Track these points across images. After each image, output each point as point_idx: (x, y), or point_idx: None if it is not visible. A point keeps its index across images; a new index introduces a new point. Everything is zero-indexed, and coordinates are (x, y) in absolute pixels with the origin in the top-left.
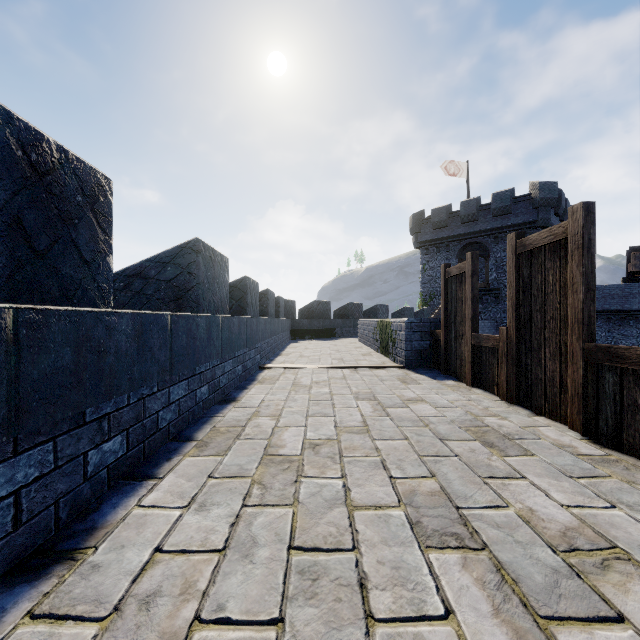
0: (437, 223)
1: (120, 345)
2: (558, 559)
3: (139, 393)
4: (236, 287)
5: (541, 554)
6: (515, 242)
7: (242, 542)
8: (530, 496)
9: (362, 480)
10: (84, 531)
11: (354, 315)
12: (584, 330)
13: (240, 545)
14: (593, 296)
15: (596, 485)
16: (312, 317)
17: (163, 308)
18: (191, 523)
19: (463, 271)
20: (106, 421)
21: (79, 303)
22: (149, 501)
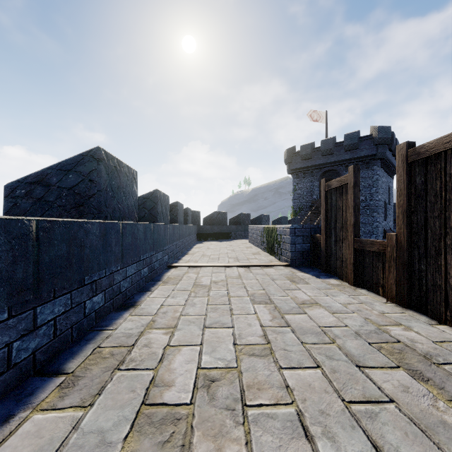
0: (304, 156)
1: None
2: None
3: None
4: (148, 198)
5: None
6: (406, 151)
7: None
8: None
9: None
10: None
11: (244, 222)
12: None
13: None
14: None
15: None
16: (213, 224)
17: (64, 215)
18: None
19: (344, 183)
20: None
21: None
22: None
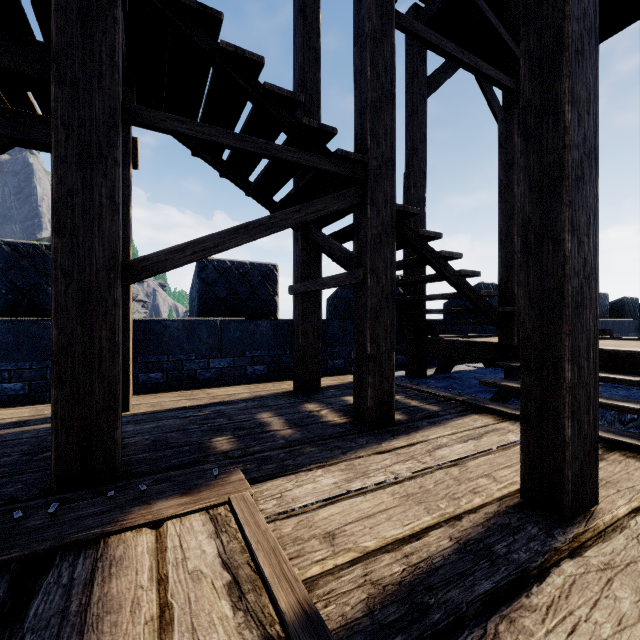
0: None
1: None
2: None
3: None
4: (616, 303)
5: None
6: None
7: None
8: None
9: None
10: None
11: None
12: None
13: None
14: None
15: None
16: None
17: None
18: None
19: None
20: None
21: None
22: None
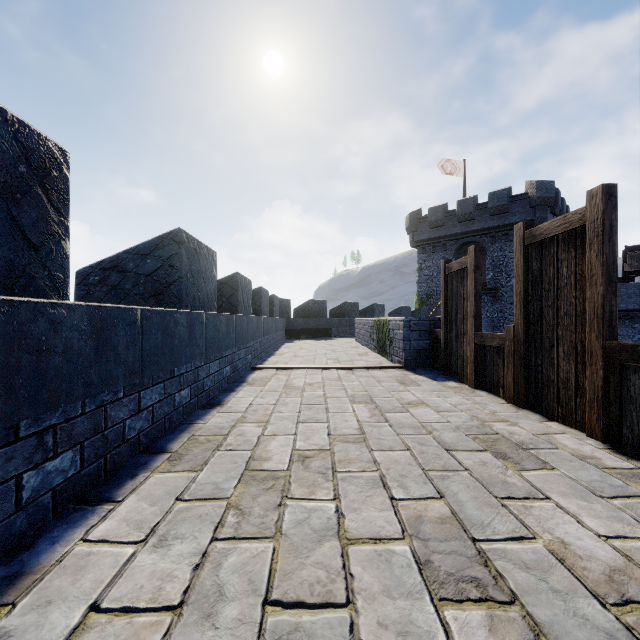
0: (434, 222)
1: (71, 343)
2: (609, 616)
3: (98, 399)
4: (226, 284)
5: (586, 608)
6: (523, 232)
7: (206, 593)
8: (558, 522)
9: (358, 502)
10: (8, 577)
11: (350, 314)
12: (605, 327)
13: (202, 598)
14: (615, 289)
15: (633, 507)
16: (308, 316)
17: (142, 304)
18: (145, 565)
19: (465, 266)
20: (50, 435)
21: (22, 293)
22: (100, 532)
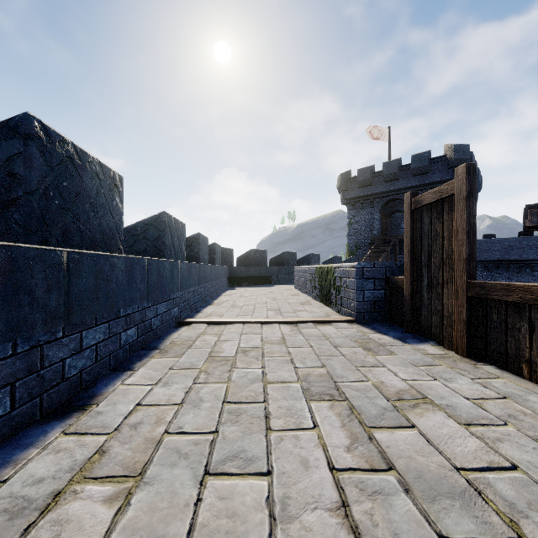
0: (362, 182)
1: None
2: None
3: None
4: (151, 225)
5: None
6: None
7: None
8: None
9: None
10: None
11: (289, 263)
12: None
13: None
14: None
15: None
16: (249, 265)
17: None
18: None
19: (447, 194)
20: None
21: None
22: None
